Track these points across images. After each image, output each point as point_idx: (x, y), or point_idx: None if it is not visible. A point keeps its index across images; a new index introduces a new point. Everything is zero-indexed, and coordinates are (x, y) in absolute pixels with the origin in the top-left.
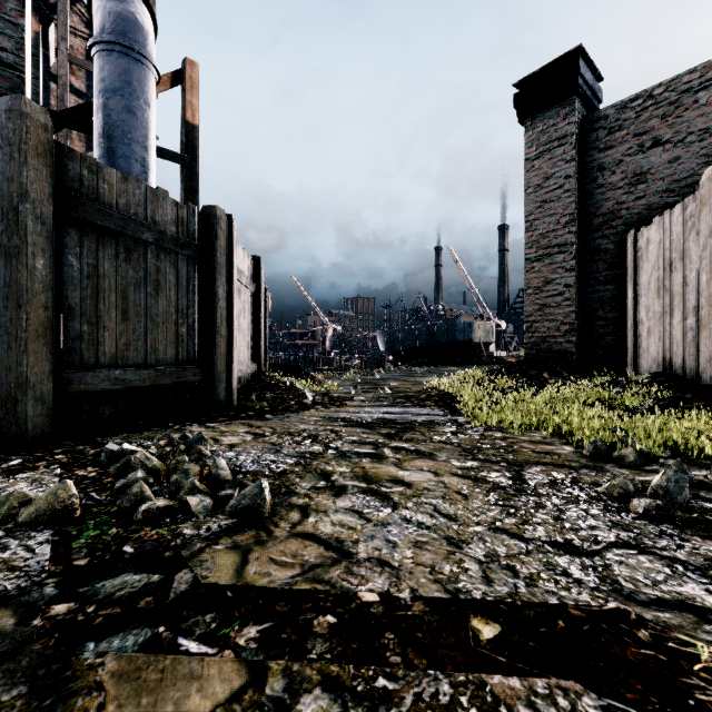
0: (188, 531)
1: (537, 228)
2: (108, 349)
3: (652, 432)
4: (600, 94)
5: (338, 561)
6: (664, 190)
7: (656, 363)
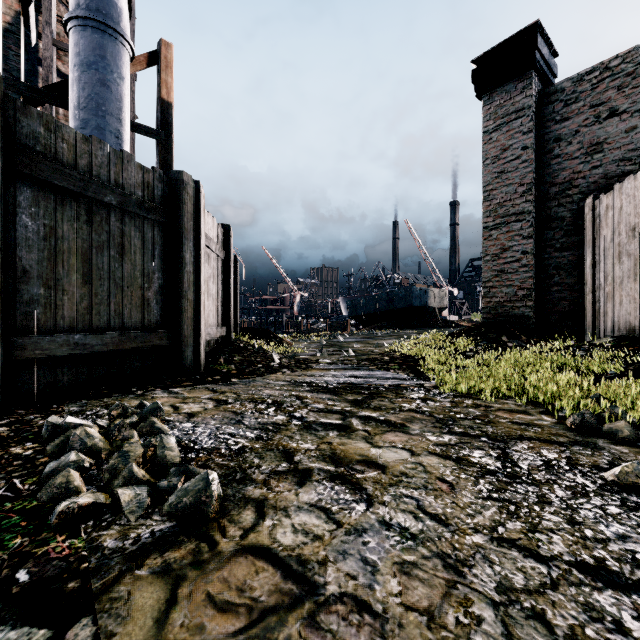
0: (110, 542)
1: (495, 198)
2: (67, 313)
3: (636, 401)
4: (555, 69)
5: (299, 600)
6: (621, 159)
7: (617, 327)
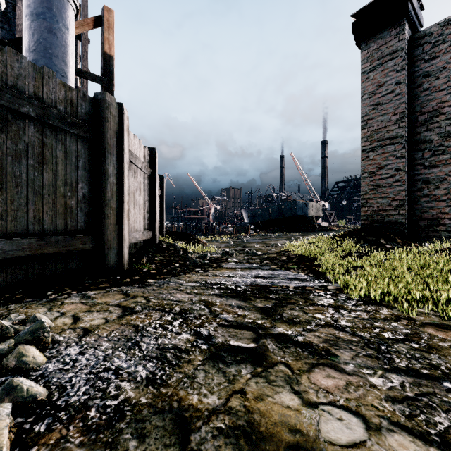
0: None
1: (372, 126)
2: None
3: None
4: (421, 19)
5: None
6: None
7: None
